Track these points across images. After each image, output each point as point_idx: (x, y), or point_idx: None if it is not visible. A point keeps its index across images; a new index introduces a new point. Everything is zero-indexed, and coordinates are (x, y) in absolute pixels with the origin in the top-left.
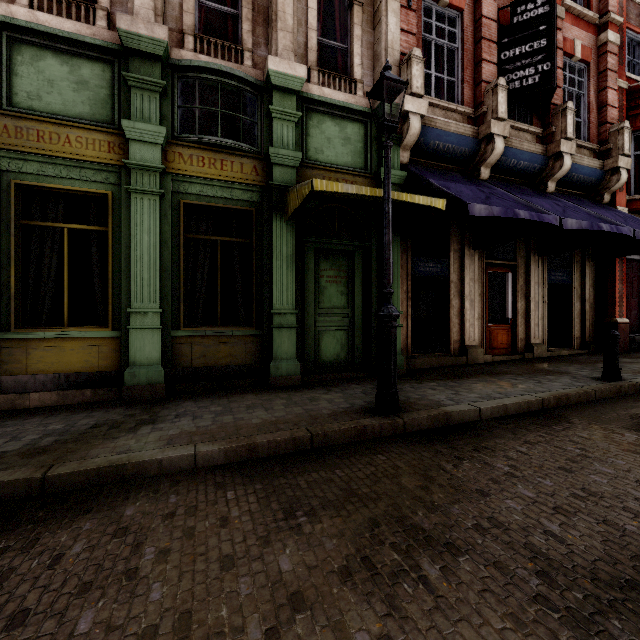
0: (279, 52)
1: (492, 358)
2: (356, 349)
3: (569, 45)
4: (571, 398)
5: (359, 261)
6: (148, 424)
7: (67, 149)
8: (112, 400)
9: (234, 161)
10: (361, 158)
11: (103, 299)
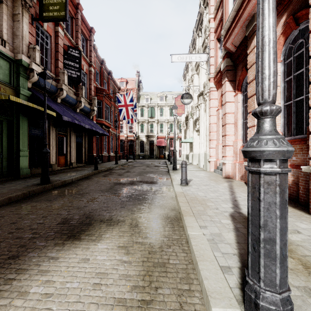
0: None
1: (60, 168)
2: (4, 167)
3: (82, 66)
4: (90, 174)
5: (6, 125)
6: None
7: None
8: None
9: None
10: (8, 78)
11: None
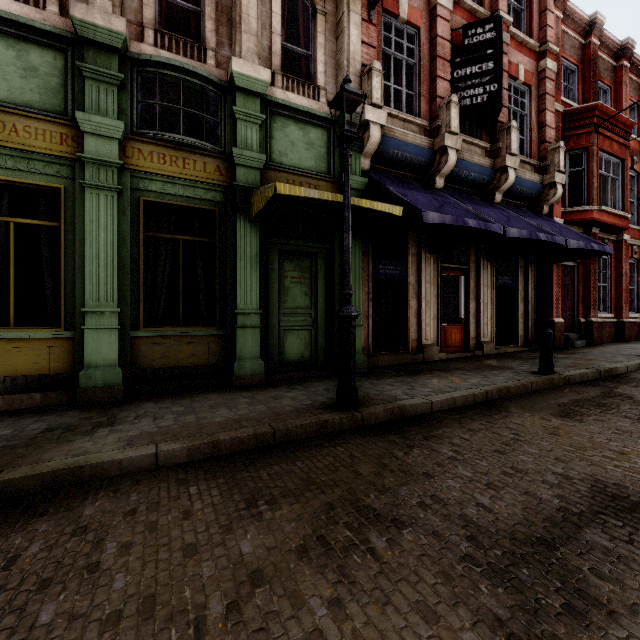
0: (243, 54)
1: (446, 355)
2: (319, 348)
3: (514, 69)
4: (511, 390)
5: (322, 263)
6: (106, 426)
7: (13, 138)
8: (65, 404)
9: (197, 160)
10: (324, 163)
11: (54, 298)
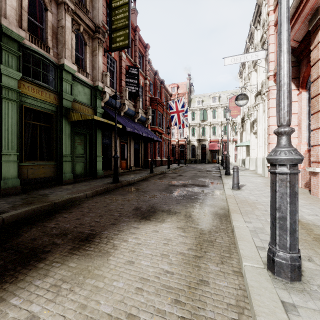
0: (66, 57)
1: (123, 171)
2: (87, 169)
3: (139, 81)
4: (147, 176)
5: (88, 137)
6: (47, 195)
7: None
8: None
9: (47, 93)
10: (89, 101)
11: None
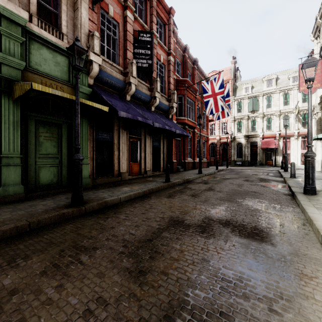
0: None
1: (132, 177)
2: (63, 176)
3: (159, 56)
4: (154, 189)
5: (65, 130)
6: None
7: None
8: None
9: None
10: (66, 75)
11: None
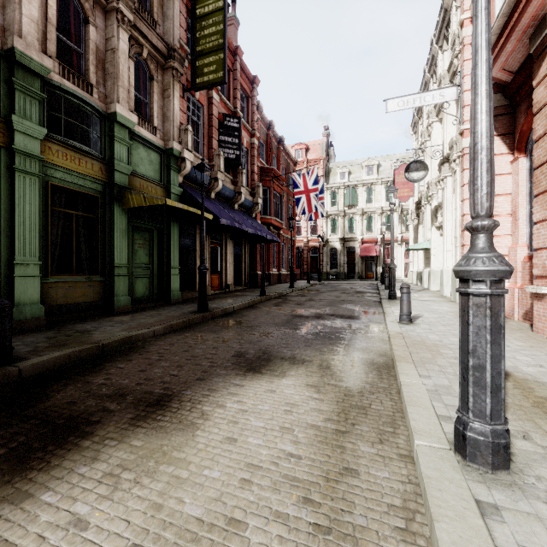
0: (120, 100)
1: (214, 292)
2: (155, 289)
3: (242, 139)
4: (256, 301)
5: (156, 236)
6: (89, 332)
7: None
8: None
9: (87, 161)
10: (158, 174)
11: None
